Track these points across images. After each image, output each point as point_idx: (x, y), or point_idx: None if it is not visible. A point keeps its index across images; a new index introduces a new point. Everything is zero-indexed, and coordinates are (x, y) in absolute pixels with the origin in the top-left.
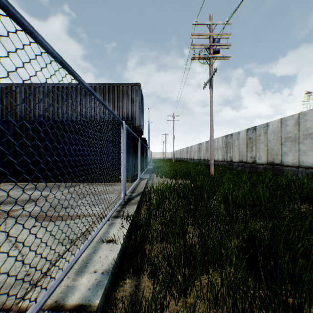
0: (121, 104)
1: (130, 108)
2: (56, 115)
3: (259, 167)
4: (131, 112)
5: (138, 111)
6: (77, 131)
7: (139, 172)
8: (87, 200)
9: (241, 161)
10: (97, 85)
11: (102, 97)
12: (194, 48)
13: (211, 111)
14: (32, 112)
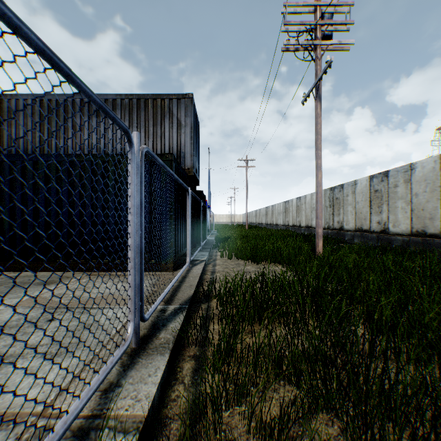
0: (159, 130)
1: (176, 137)
2: (47, 149)
3: (396, 239)
4: (177, 144)
5: (189, 142)
6: (71, 175)
7: (189, 252)
8: (51, 330)
9: (359, 229)
10: (118, 98)
11: (127, 118)
12: (287, 30)
13: (318, 141)
14: (4, 145)
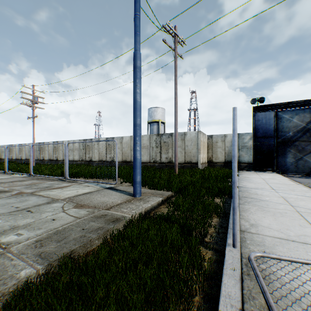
0: None
1: None
2: None
3: (60, 162)
4: None
5: None
6: None
7: None
8: None
9: (50, 159)
10: None
11: None
12: (23, 98)
13: (34, 134)
14: None
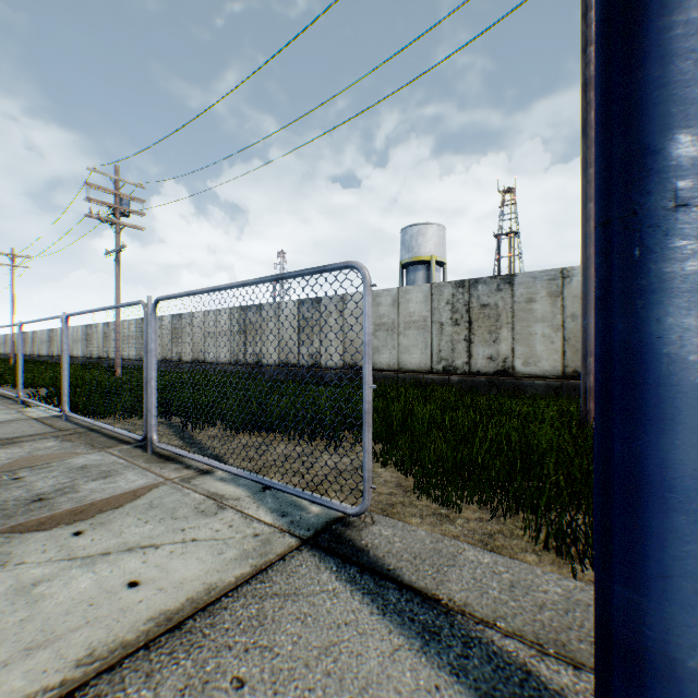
0: None
1: None
2: None
3: (186, 365)
4: None
5: None
6: None
7: None
8: None
9: (166, 359)
10: None
11: None
12: (91, 201)
13: (119, 293)
14: None
